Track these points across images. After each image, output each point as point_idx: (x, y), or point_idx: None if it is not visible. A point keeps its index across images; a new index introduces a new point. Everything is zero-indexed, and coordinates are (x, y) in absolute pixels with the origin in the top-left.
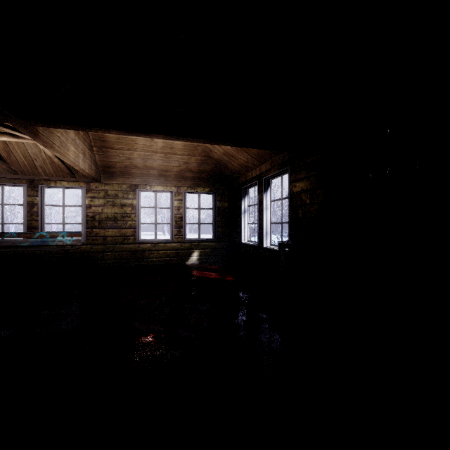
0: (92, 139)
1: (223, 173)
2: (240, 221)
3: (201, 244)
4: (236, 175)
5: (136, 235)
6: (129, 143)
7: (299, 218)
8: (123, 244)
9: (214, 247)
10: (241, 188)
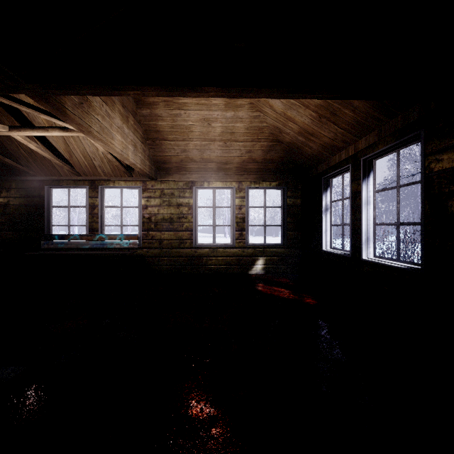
0: (145, 131)
1: (295, 161)
2: (320, 222)
3: (267, 250)
4: (314, 162)
5: (192, 238)
6: (184, 131)
7: (451, 215)
8: (179, 248)
9: (283, 255)
10: (321, 179)
